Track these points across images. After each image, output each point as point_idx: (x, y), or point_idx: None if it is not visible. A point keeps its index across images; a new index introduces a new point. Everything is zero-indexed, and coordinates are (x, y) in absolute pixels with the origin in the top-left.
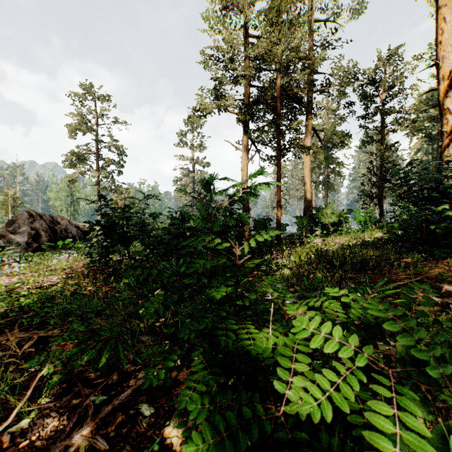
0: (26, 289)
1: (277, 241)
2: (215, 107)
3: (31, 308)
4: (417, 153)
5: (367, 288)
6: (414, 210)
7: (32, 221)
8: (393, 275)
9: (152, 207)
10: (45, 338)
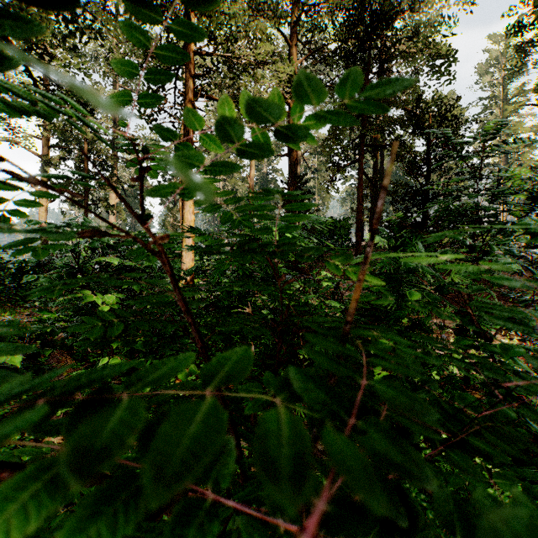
0: None
1: None
2: (3, 139)
3: None
4: None
5: None
6: None
7: None
8: None
9: None
10: None
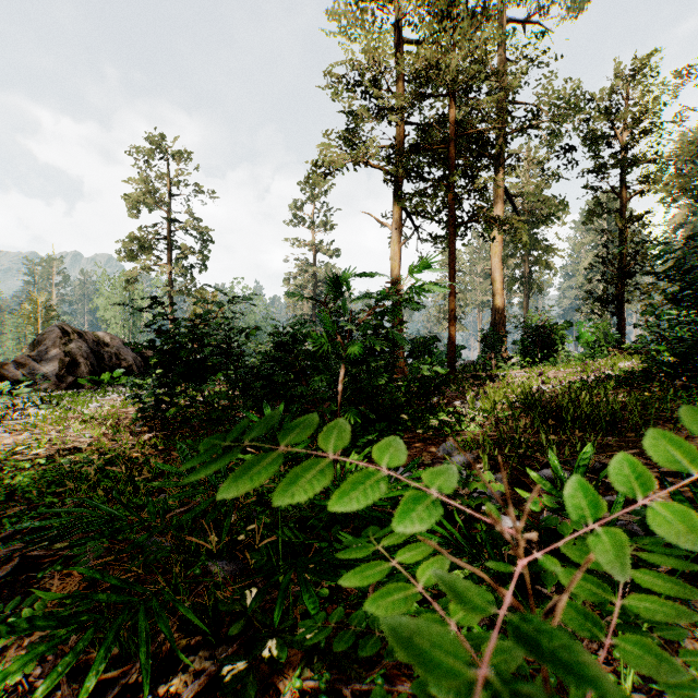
0: (36, 456)
1: (450, 373)
2: (348, 160)
3: (25, 496)
4: (676, 231)
5: None
6: (696, 321)
7: (66, 342)
8: None
9: (252, 320)
10: (37, 558)
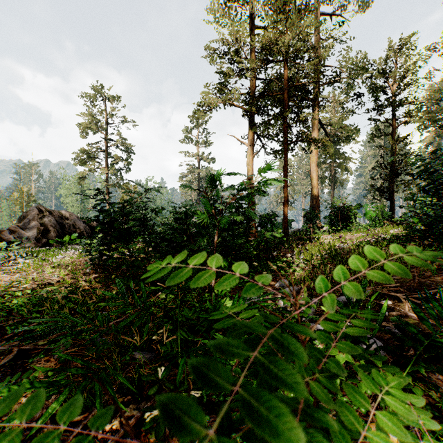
0: (24, 288)
1: (284, 237)
2: (220, 102)
3: (19, 313)
4: (427, 147)
5: (398, 294)
6: (438, 204)
7: (41, 217)
8: (423, 277)
9: (159, 203)
10: (28, 351)
